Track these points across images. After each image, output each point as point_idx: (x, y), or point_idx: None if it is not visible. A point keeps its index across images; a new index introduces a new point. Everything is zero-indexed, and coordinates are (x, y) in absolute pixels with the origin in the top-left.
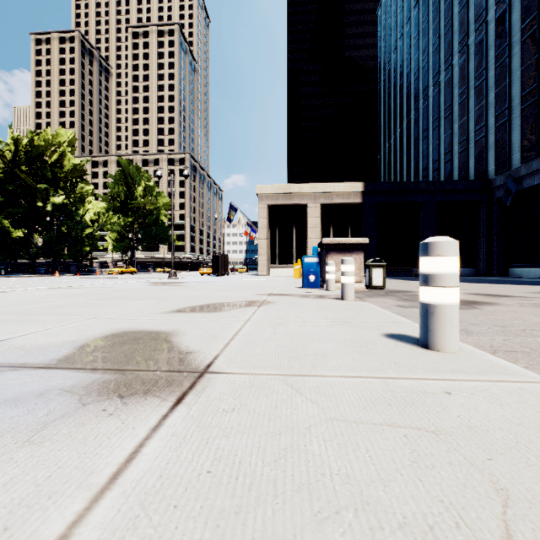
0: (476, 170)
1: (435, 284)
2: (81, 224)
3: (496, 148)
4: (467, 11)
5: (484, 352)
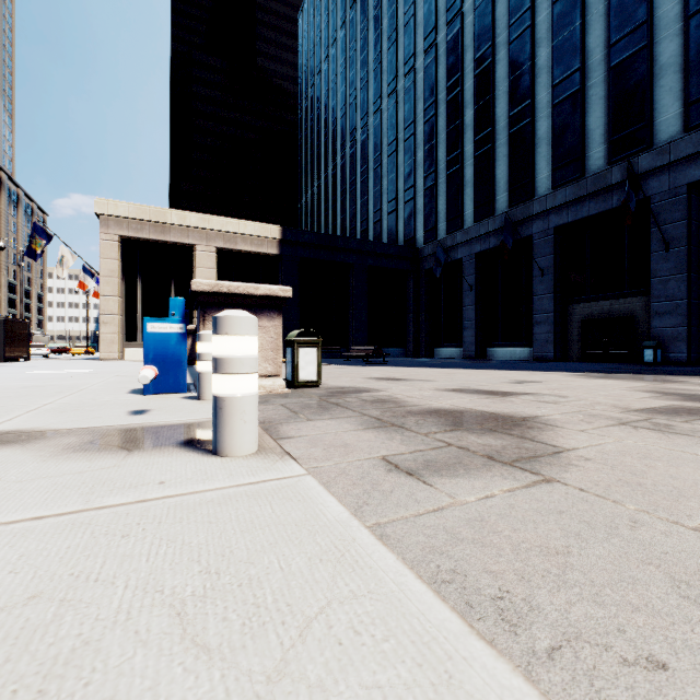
0: (405, 235)
1: None
2: None
3: (424, 213)
4: (397, 51)
5: None
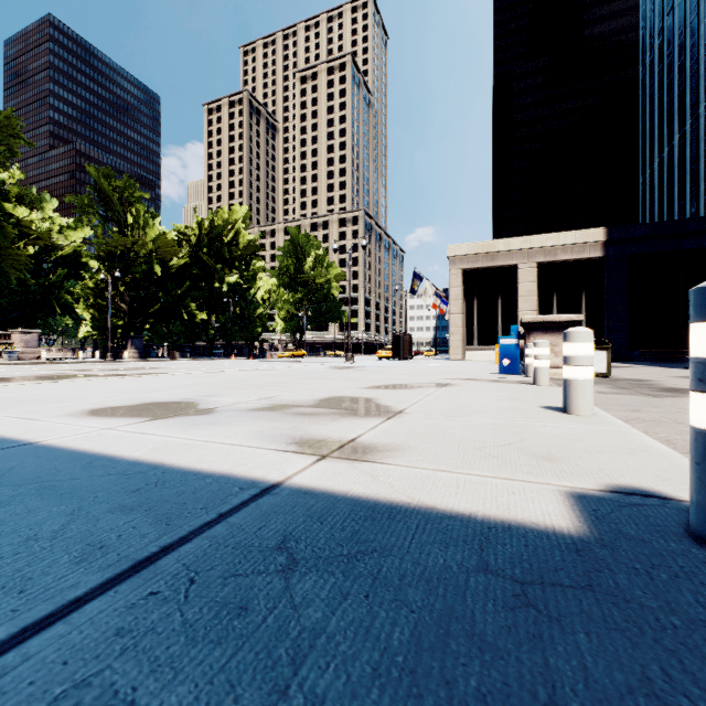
0: None
1: (571, 364)
2: (253, 304)
3: None
4: None
5: (613, 417)
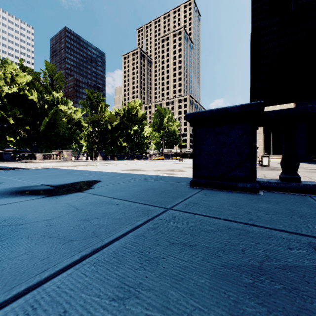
0: None
1: None
2: (143, 138)
3: None
4: None
5: None
